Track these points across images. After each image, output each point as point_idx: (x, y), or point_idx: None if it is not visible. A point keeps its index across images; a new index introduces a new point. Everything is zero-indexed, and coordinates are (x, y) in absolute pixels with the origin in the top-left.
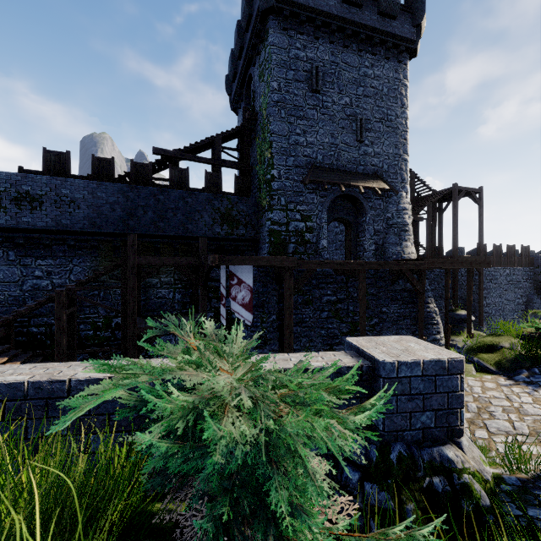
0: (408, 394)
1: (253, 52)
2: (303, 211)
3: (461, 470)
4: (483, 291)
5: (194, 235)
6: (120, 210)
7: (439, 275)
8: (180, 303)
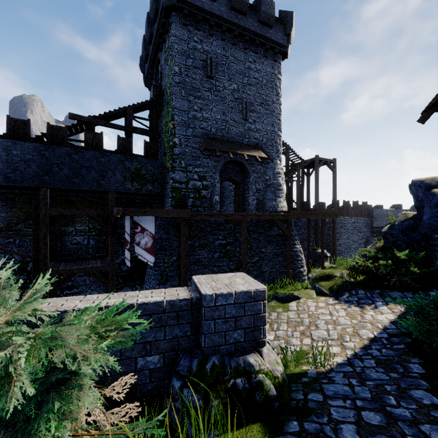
0: (224, 318)
1: (160, 40)
2: (200, 173)
3: (257, 371)
4: (336, 234)
5: (107, 190)
6: (35, 167)
7: (305, 223)
8: (94, 248)
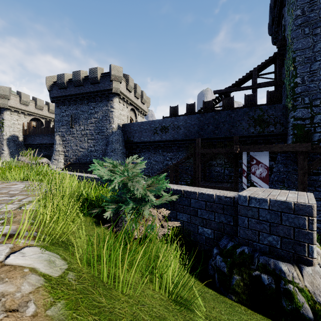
0: (257, 219)
1: None
2: None
3: (289, 281)
4: None
5: (236, 135)
6: (196, 127)
7: None
8: (227, 175)
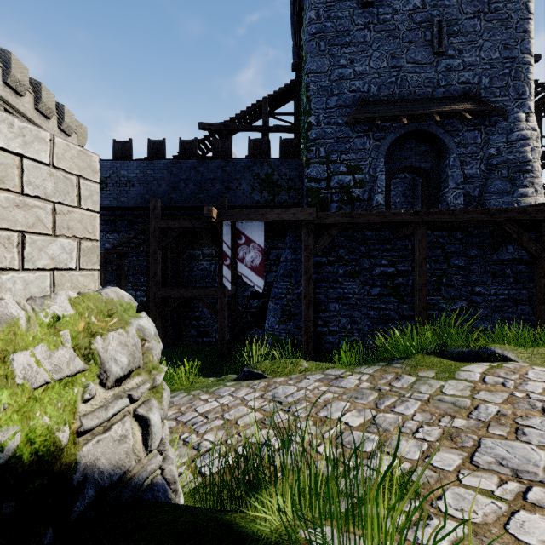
0: None
1: None
2: (350, 161)
3: None
4: None
5: (232, 204)
6: (165, 185)
7: None
8: None
